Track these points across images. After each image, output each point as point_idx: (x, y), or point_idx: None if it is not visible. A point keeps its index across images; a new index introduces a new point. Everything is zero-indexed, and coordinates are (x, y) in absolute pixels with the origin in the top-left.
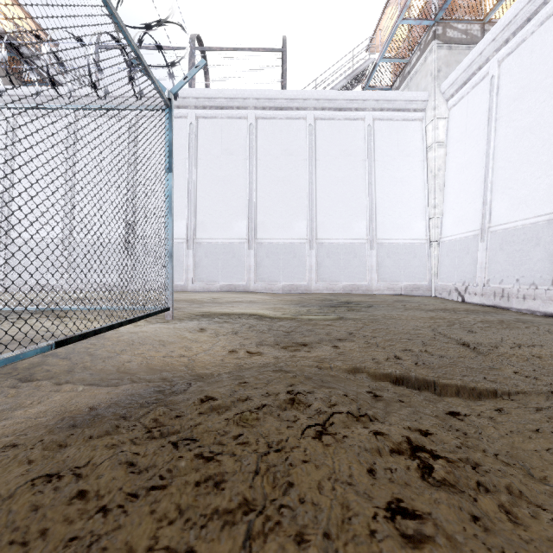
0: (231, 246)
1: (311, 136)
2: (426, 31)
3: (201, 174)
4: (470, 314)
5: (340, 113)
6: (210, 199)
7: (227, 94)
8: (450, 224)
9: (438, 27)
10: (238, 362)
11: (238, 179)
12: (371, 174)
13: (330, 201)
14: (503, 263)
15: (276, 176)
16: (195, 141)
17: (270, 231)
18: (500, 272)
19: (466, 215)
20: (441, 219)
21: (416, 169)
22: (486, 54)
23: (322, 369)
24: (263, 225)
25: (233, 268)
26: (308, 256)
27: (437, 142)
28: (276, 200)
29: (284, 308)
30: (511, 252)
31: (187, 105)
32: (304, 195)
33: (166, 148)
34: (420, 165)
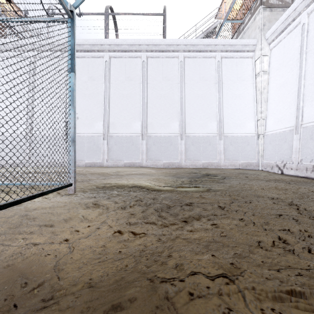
0: (131, 138)
1: (181, 68)
2: (255, 0)
3: (112, 93)
4: (300, 185)
5: (200, 53)
6: (118, 108)
7: (129, 42)
8: (272, 123)
9: None
10: (119, 250)
11: (135, 95)
12: (219, 92)
13: (194, 109)
14: (313, 148)
15: (159, 94)
16: (109, 72)
17: (155, 128)
18: (311, 154)
19: (283, 117)
20: (265, 120)
21: (248, 89)
22: (298, 10)
23: (234, 311)
24: (151, 124)
25: (132, 152)
26: (179, 144)
27: (263, 71)
28: (160, 108)
29: (165, 180)
30: None
31: (103, 50)
32: (177, 106)
33: (68, 51)
34: (251, 86)
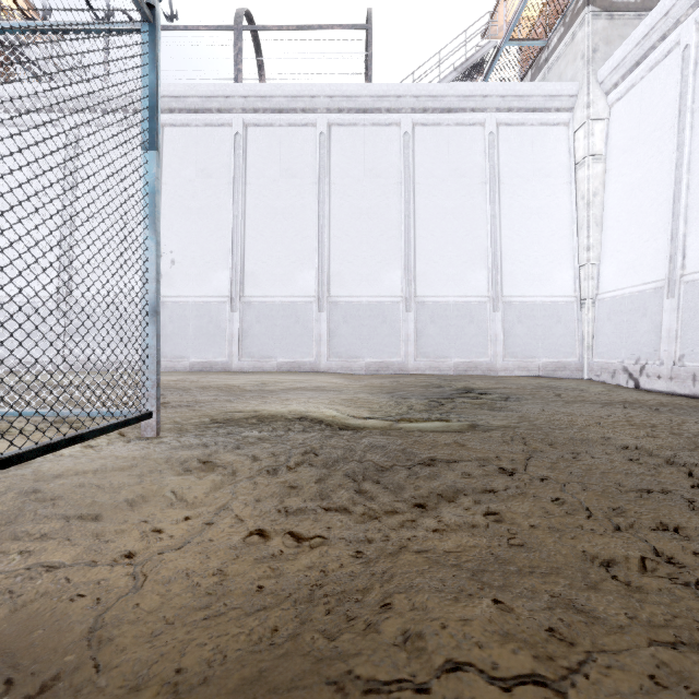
0: (293, 307)
1: (407, 149)
2: None
3: (251, 206)
4: (682, 415)
5: (448, 116)
6: (264, 240)
7: (288, 91)
8: (613, 273)
9: None
10: (259, 583)
11: (303, 211)
12: (494, 202)
13: (435, 242)
14: None
15: (357, 207)
16: (243, 158)
17: (348, 285)
18: None
19: (640, 259)
20: (597, 267)
21: (559, 195)
22: (675, 14)
23: None
24: (338, 276)
25: (296, 338)
26: (403, 320)
27: (592, 154)
28: (358, 240)
29: (371, 402)
30: None
31: (231, 108)
32: (398, 234)
33: (141, 99)
34: (565, 189)
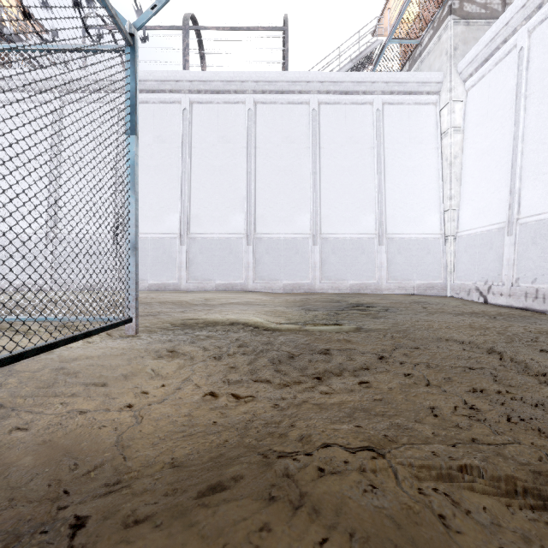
0: (227, 242)
1: (315, 121)
2: (440, 6)
3: (196, 164)
4: (512, 321)
5: (346, 97)
6: (205, 190)
7: (224, 77)
8: (469, 216)
9: (454, 0)
10: (214, 419)
11: (235, 169)
12: (380, 162)
13: (335, 193)
14: (536, 259)
15: (276, 166)
16: (189, 128)
17: (270, 225)
18: (533, 270)
19: (488, 206)
20: (457, 212)
21: (429, 158)
22: (513, 24)
23: (380, 489)
24: (262, 218)
25: (230, 265)
26: (311, 252)
27: (453, 127)
28: (277, 191)
29: (286, 313)
30: (546, 247)
31: (180, 89)
32: (307, 186)
33: (126, 100)
34: (434, 153)
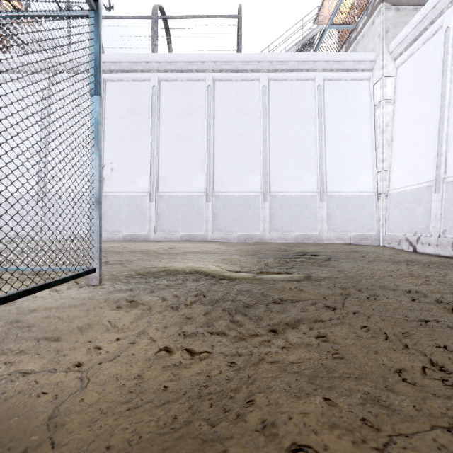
0: (190, 199)
1: (265, 96)
2: None
3: (163, 133)
4: (445, 269)
5: (291, 74)
6: (171, 155)
7: (187, 58)
8: (399, 176)
9: None
10: (165, 384)
11: (196, 136)
12: (321, 130)
13: (283, 157)
14: None
15: (232, 134)
16: (158, 102)
17: (226, 184)
18: None
19: (417, 167)
20: (389, 173)
21: (363, 126)
22: (439, 7)
23: None
24: (220, 179)
25: (192, 219)
26: (262, 207)
27: (385, 99)
28: (232, 155)
29: (241, 261)
30: None
31: (150, 69)
32: (258, 151)
33: (89, 61)
34: (368, 122)
